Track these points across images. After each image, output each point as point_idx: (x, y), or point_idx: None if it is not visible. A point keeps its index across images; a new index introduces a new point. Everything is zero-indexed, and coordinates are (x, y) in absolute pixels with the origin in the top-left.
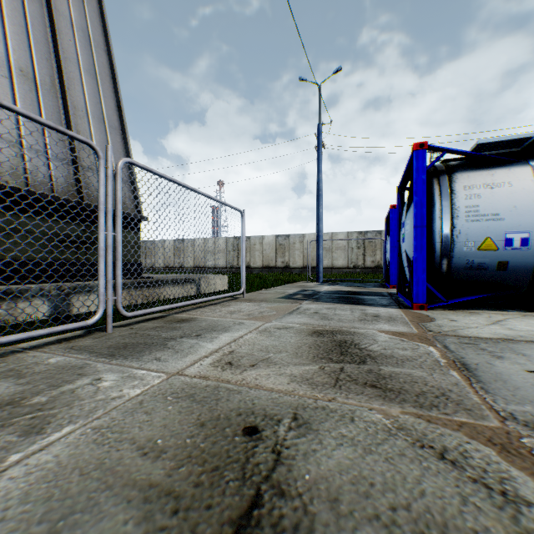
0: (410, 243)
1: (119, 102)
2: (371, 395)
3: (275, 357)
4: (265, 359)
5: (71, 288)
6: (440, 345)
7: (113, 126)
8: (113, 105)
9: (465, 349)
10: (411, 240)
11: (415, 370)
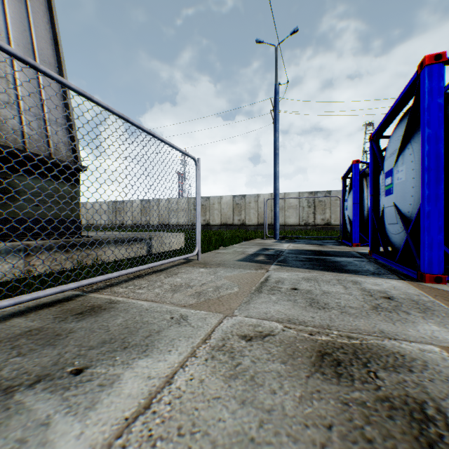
0: (407, 194)
1: (56, 35)
2: None
3: None
4: None
5: None
6: None
7: (47, 61)
8: (47, 38)
9: None
10: (409, 190)
11: None
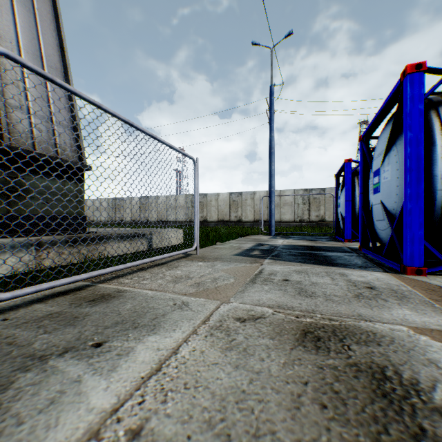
0: (392, 192)
1: (62, 42)
2: None
3: None
4: None
5: None
6: None
7: (54, 66)
8: (54, 45)
9: None
10: (394, 189)
11: None
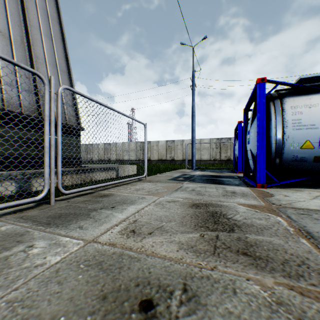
0: (254, 144)
1: (67, 55)
2: (245, 263)
3: (167, 226)
4: (159, 227)
5: (31, 173)
6: (284, 215)
7: (63, 70)
8: (62, 57)
9: (304, 218)
10: (254, 142)
11: (273, 238)
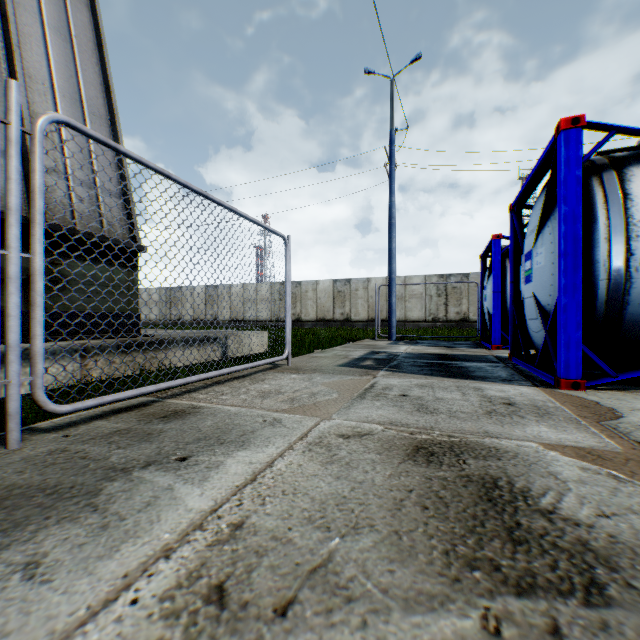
0: (546, 282)
1: (107, 79)
2: None
3: (346, 555)
4: (320, 565)
5: None
6: None
7: (97, 113)
8: (97, 83)
9: None
10: (548, 278)
11: None
